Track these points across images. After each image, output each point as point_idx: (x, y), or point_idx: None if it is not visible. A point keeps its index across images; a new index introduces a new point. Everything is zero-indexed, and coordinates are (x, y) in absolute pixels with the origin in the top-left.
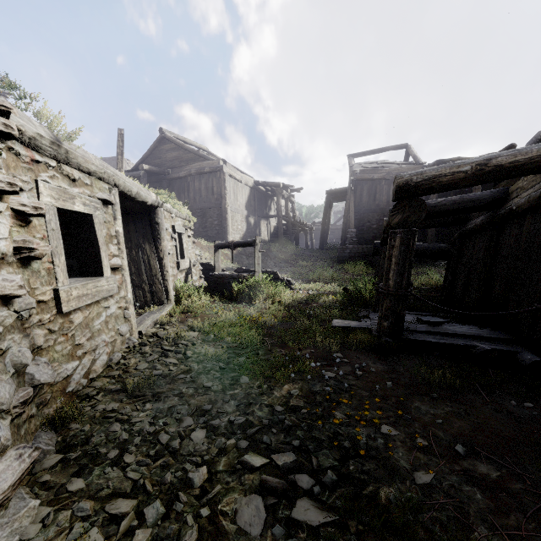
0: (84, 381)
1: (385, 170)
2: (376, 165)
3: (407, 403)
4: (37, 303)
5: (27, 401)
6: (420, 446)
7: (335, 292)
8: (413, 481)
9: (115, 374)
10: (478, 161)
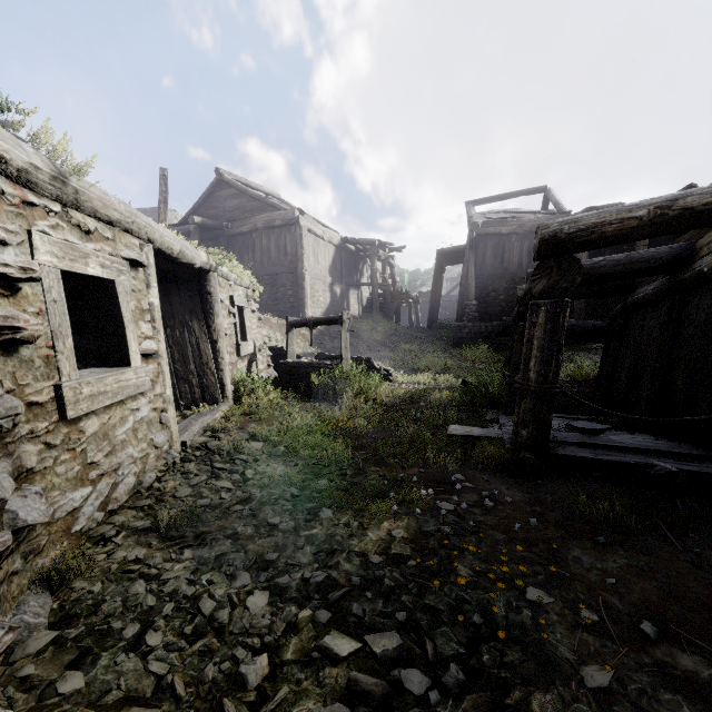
0: (100, 515)
1: (516, 221)
2: (504, 215)
3: (562, 552)
4: (28, 407)
5: (2, 554)
6: (588, 624)
7: (449, 387)
8: (582, 682)
9: (144, 505)
10: (659, 202)
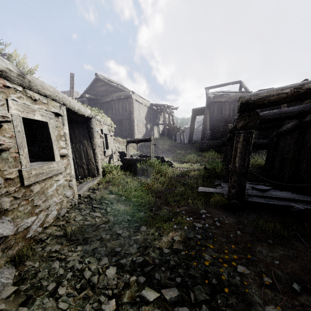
0: (40, 229)
1: (227, 96)
2: (222, 93)
3: (252, 247)
4: (5, 180)
5: None
6: (267, 284)
7: (198, 169)
8: None
9: (60, 224)
10: (295, 85)
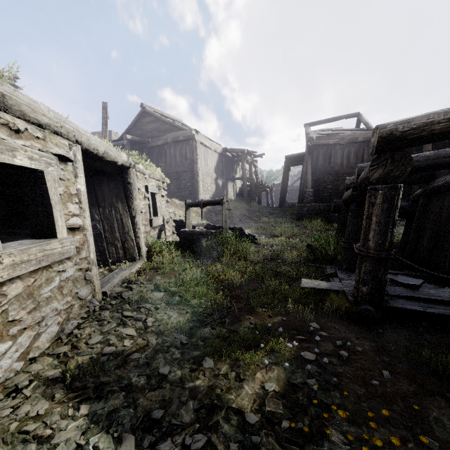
0: (19, 365)
1: (339, 136)
2: (331, 131)
3: (421, 411)
4: None
5: None
6: None
7: (297, 247)
8: None
9: (61, 352)
10: None
